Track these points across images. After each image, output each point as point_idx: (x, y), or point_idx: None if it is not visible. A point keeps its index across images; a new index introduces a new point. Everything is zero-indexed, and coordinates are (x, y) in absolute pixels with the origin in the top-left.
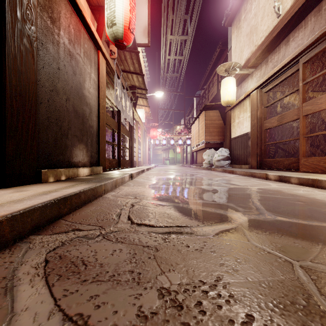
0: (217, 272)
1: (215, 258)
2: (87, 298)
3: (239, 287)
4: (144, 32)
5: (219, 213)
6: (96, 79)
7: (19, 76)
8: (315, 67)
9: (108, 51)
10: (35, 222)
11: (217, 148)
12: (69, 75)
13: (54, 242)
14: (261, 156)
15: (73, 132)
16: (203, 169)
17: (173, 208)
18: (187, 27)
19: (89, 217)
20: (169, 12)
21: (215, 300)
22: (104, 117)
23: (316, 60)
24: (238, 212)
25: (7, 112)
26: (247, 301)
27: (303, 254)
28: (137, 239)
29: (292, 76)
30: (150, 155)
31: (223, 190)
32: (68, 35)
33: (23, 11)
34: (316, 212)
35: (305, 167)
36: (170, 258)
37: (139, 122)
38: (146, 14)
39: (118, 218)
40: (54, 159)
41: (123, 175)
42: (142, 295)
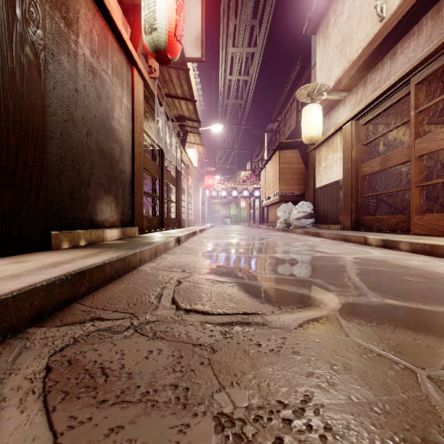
0: (304, 387)
1: (300, 364)
2: (104, 432)
3: (339, 413)
4: (197, 42)
5: (302, 294)
6: (130, 106)
7: (18, 99)
8: (432, 90)
9: (146, 67)
10: (36, 309)
11: (297, 202)
12: (91, 99)
13: (62, 338)
14: (357, 212)
15: (97, 179)
16: (277, 230)
17: (236, 286)
18: (255, 36)
19: (117, 300)
20: (230, 16)
21: (304, 435)
22: (141, 159)
23: (434, 80)
24: (329, 292)
25: (1, 150)
26: (354, 438)
27: (431, 358)
28: (184, 333)
29: (400, 102)
30: (204, 211)
31: (306, 260)
32: (90, 44)
33: (25, 8)
34: (441, 292)
35: (419, 228)
36: (233, 364)
37: (189, 166)
38: (199, 17)
39: (158, 301)
40: (69, 216)
41: (167, 239)
42: (190, 426)
